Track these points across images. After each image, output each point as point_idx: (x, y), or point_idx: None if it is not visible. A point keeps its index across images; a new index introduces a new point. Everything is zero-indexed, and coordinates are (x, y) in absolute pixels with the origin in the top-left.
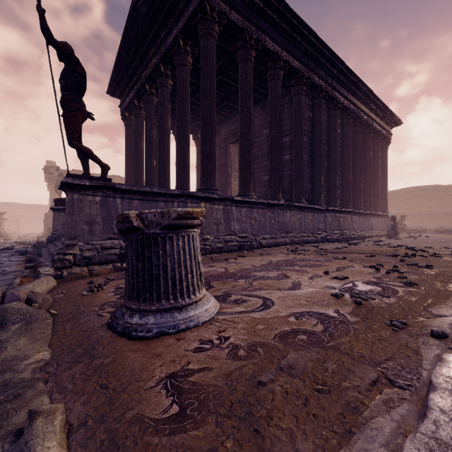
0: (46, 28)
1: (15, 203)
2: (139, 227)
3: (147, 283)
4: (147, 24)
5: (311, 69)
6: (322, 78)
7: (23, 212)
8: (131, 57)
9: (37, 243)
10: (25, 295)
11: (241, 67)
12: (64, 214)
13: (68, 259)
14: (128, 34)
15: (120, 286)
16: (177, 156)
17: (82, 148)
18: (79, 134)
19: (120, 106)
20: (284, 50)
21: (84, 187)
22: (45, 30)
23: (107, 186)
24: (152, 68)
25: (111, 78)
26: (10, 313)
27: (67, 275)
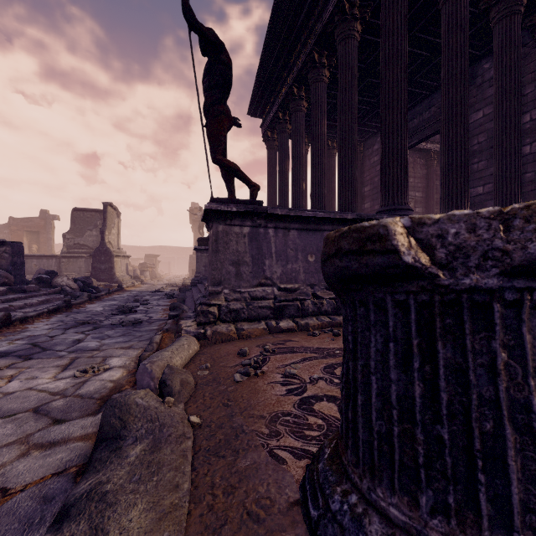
0: (188, 8)
1: (167, 246)
2: (418, 266)
3: (449, 456)
4: (297, 3)
5: None
6: None
7: (173, 254)
8: (276, 58)
9: (182, 285)
10: (160, 371)
11: (446, 9)
12: (206, 254)
13: (212, 312)
14: (272, 31)
15: (290, 371)
16: (340, 169)
17: (228, 164)
18: (224, 146)
19: (261, 126)
20: None
21: (230, 215)
22: (187, 11)
23: (258, 211)
24: (302, 61)
25: (252, 94)
26: (134, 414)
27: (211, 334)
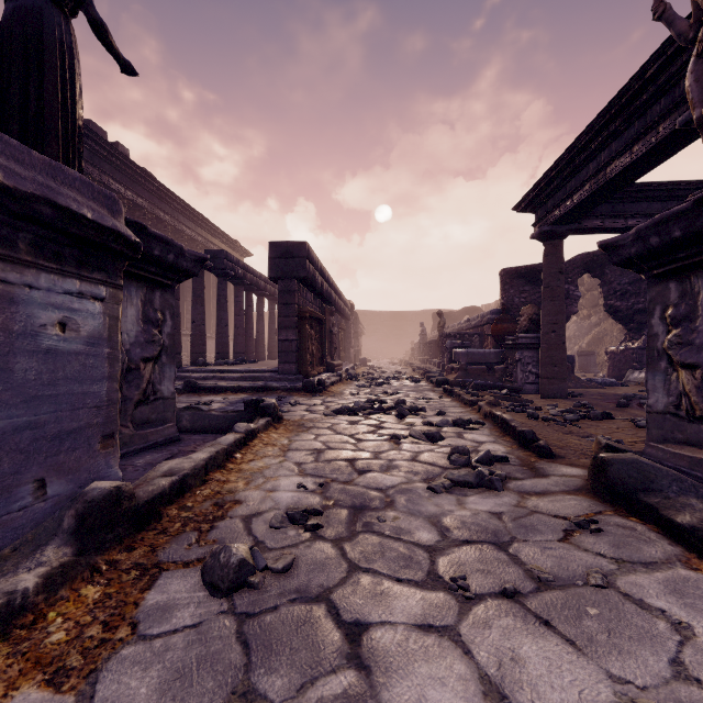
0: None
1: None
2: None
3: None
4: None
5: (156, 206)
6: (168, 214)
7: None
8: None
9: None
10: None
11: None
12: None
13: None
14: None
15: None
16: None
17: None
18: None
19: None
20: (129, 189)
21: None
22: None
23: None
24: None
25: None
26: None
27: None
